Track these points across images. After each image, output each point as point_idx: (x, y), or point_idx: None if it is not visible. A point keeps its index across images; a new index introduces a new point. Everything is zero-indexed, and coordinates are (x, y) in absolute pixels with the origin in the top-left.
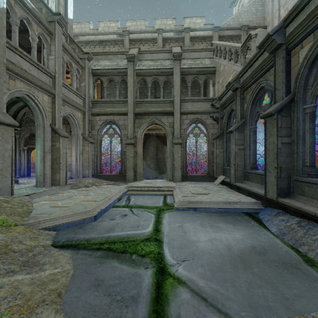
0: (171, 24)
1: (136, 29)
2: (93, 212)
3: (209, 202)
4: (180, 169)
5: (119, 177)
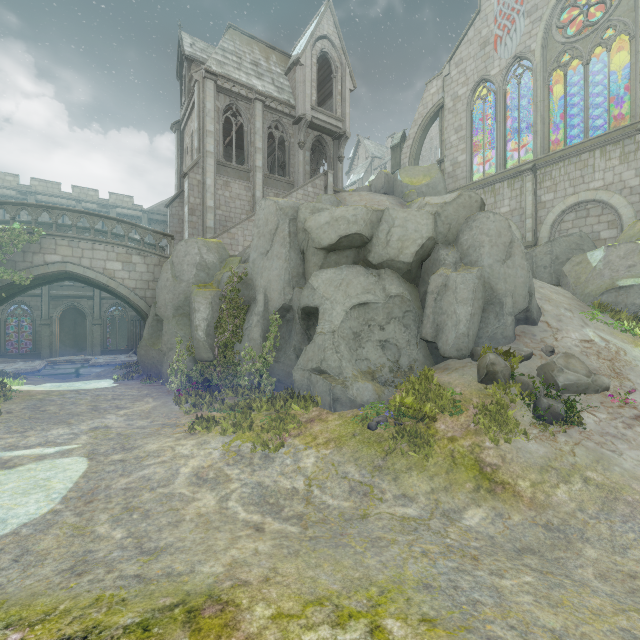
0: (94, 196)
1: (46, 190)
2: (37, 369)
3: (111, 362)
4: (100, 345)
5: (31, 355)
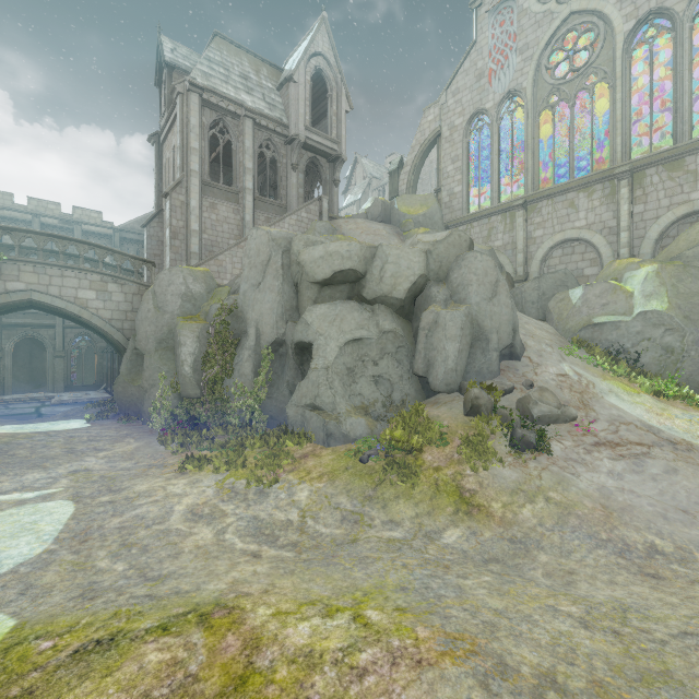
0: (54, 209)
1: None
2: None
3: (78, 399)
4: (63, 381)
5: None
